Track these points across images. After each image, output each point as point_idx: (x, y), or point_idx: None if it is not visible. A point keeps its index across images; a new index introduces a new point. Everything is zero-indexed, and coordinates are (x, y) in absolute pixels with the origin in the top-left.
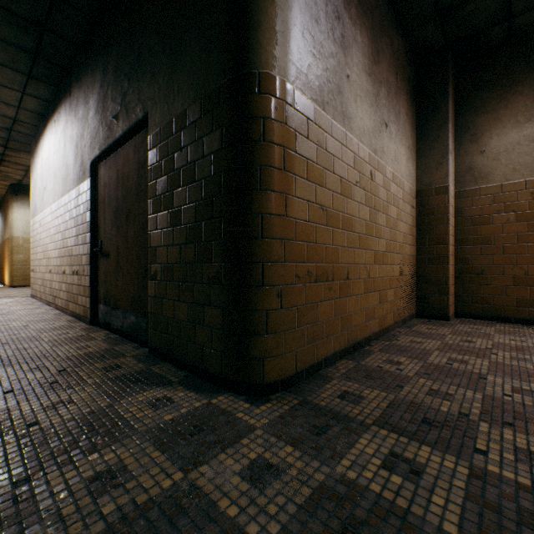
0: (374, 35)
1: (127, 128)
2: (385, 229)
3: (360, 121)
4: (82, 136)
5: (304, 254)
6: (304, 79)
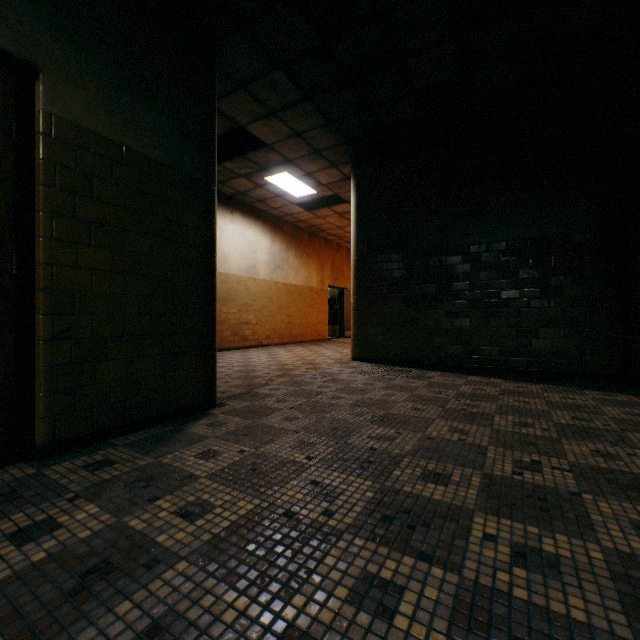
0: None
1: None
2: None
3: None
4: None
5: None
6: None
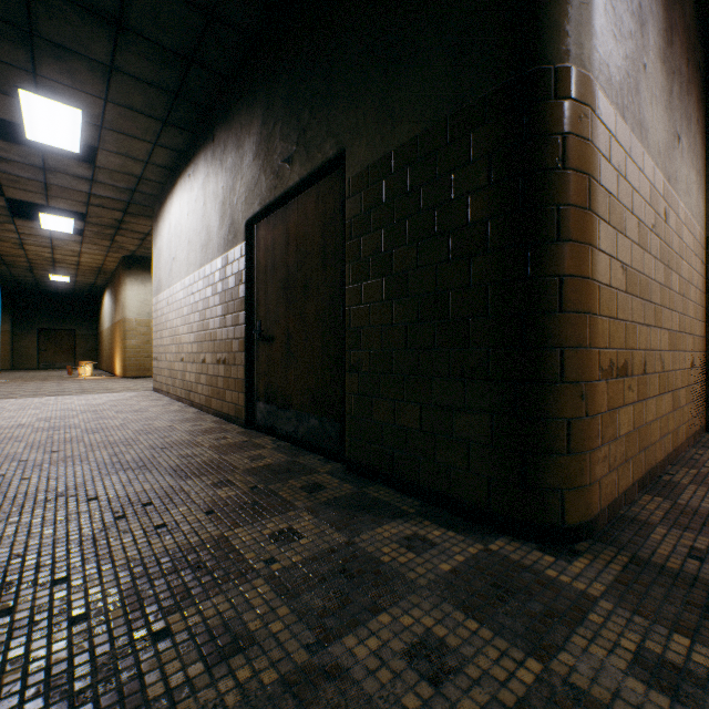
0: (667, 2)
1: (307, 173)
2: (677, 297)
3: (655, 133)
4: (231, 190)
5: (605, 334)
6: (606, 73)
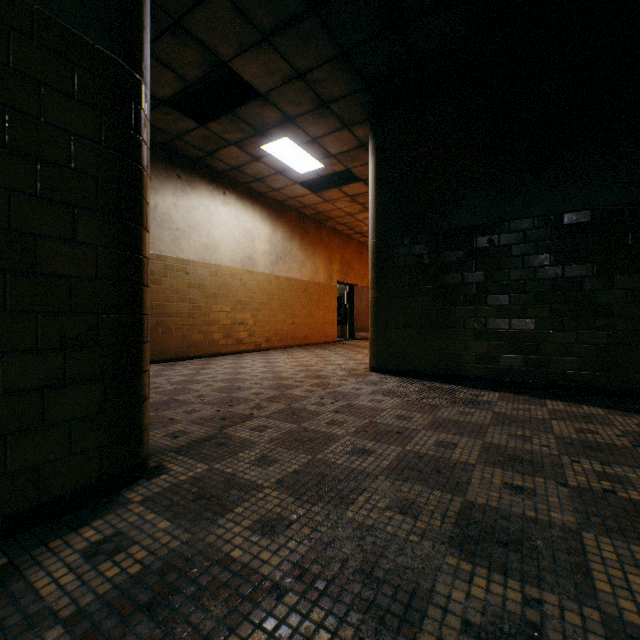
0: None
1: None
2: None
3: None
4: None
5: None
6: None
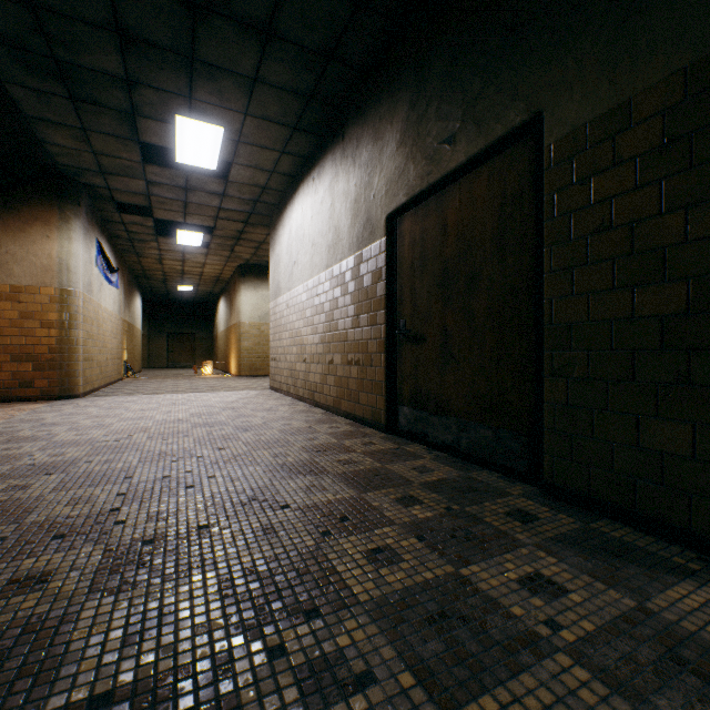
0: None
1: (478, 150)
2: None
3: None
4: (367, 185)
5: None
6: None
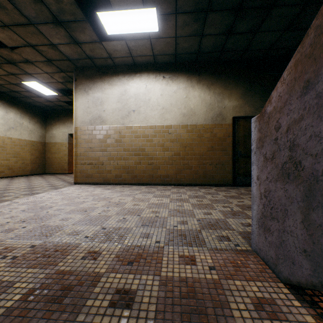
0: None
1: None
2: None
3: None
4: (220, 102)
5: None
6: None
